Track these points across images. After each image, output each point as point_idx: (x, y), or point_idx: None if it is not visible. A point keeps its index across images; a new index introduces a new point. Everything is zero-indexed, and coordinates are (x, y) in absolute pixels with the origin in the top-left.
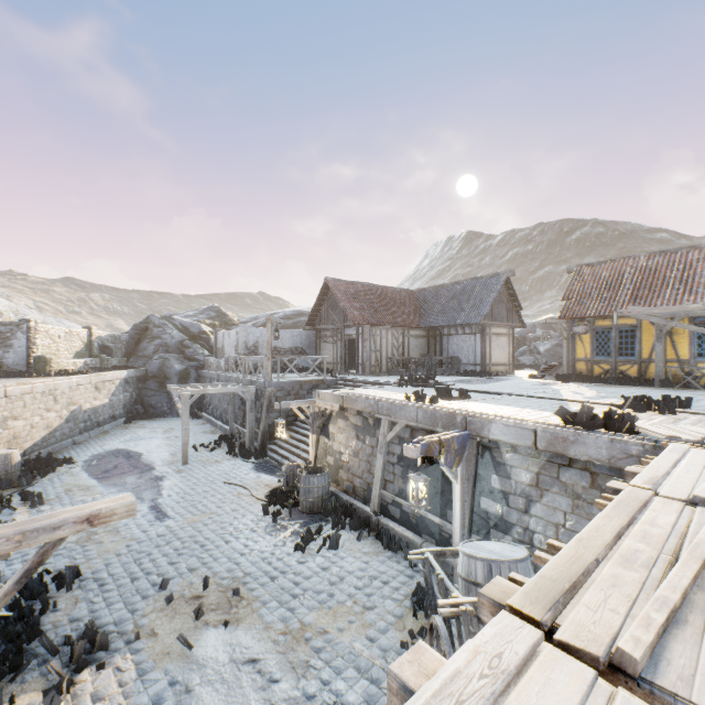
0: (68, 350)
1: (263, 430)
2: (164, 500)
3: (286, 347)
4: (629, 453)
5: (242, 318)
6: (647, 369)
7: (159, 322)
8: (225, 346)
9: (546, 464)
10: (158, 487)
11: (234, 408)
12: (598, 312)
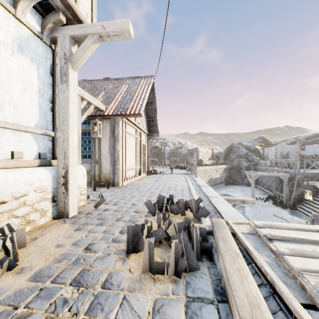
0: (206, 157)
1: (294, 196)
2: (246, 214)
3: (308, 154)
4: None
5: (276, 141)
6: None
7: (236, 145)
8: (268, 155)
9: None
10: (243, 209)
11: (275, 184)
12: None
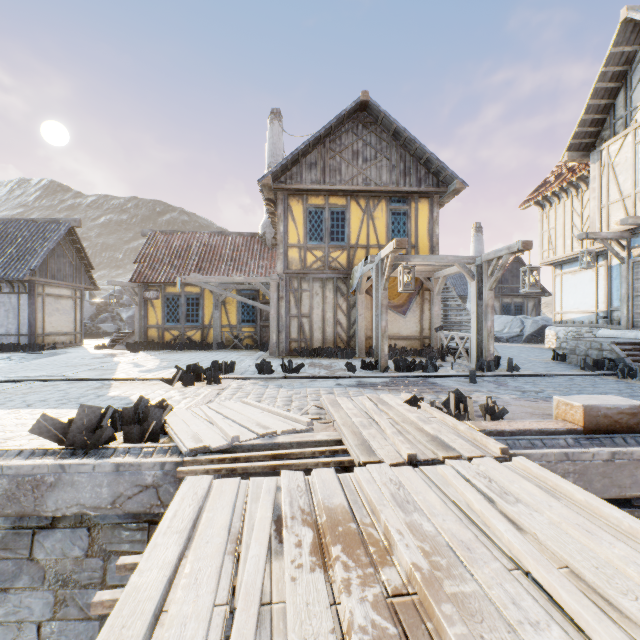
0: None
1: None
2: None
3: None
4: (144, 483)
5: None
6: (209, 334)
7: None
8: None
9: (10, 535)
10: None
11: None
12: (169, 278)
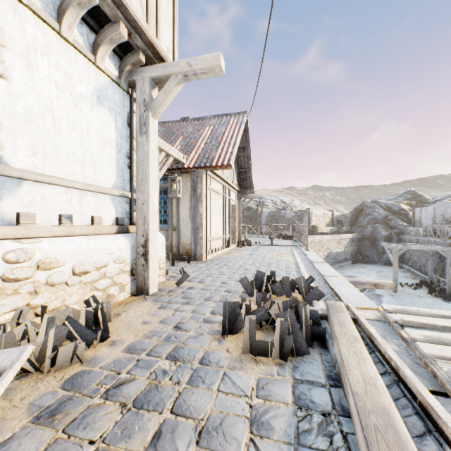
0: (323, 223)
1: None
2: None
3: None
4: None
5: (436, 197)
6: None
7: (369, 205)
8: (421, 218)
9: None
10: (379, 299)
11: (432, 262)
12: None
